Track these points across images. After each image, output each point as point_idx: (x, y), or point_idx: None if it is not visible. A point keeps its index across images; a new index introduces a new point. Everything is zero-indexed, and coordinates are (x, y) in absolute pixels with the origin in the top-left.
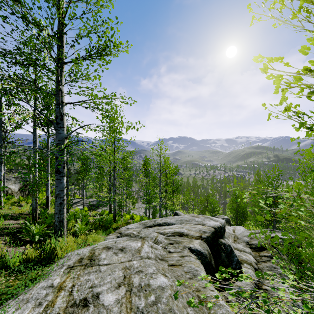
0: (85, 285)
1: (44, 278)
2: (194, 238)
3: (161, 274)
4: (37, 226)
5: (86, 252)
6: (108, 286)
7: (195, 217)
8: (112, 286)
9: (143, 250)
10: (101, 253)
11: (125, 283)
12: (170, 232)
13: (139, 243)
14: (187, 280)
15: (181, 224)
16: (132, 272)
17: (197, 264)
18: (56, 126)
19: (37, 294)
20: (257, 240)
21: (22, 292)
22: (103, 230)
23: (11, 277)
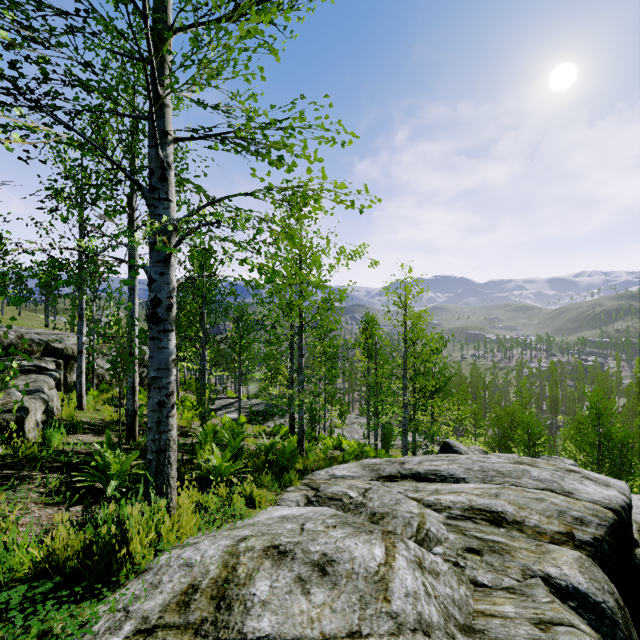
0: None
1: None
2: (547, 539)
3: None
4: (119, 457)
5: (211, 562)
6: None
7: (527, 466)
8: None
9: (395, 585)
10: (255, 575)
11: None
12: (459, 506)
13: (377, 547)
14: None
15: (490, 485)
16: None
17: None
18: (150, 197)
19: None
20: None
21: None
22: (275, 474)
23: None
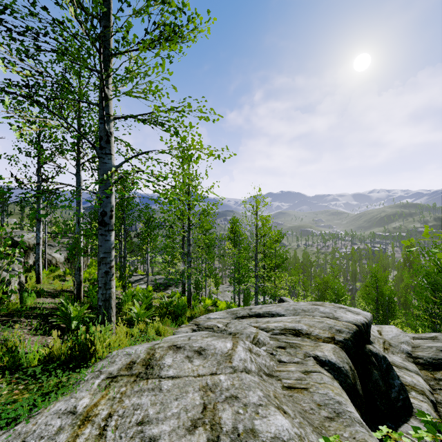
0: (131, 417)
1: (67, 393)
2: (321, 341)
3: (274, 407)
4: (76, 307)
5: (140, 353)
6: (172, 424)
7: (318, 306)
8: (180, 425)
9: (235, 356)
10: (165, 356)
11: (206, 421)
12: (278, 328)
13: (229, 343)
14: (324, 422)
15: (296, 316)
16: (219, 397)
17: (337, 389)
18: (100, 153)
19: (44, 426)
20: (426, 351)
21: (23, 417)
22: (173, 319)
23: (19, 385)
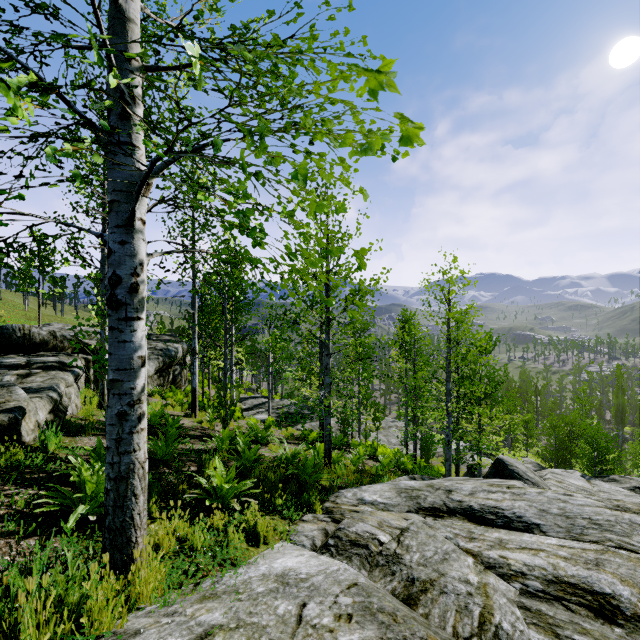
0: None
1: None
2: None
3: None
4: (99, 473)
5: None
6: None
7: (636, 515)
8: None
9: None
10: None
11: None
12: (538, 575)
13: None
14: None
15: (583, 544)
16: None
17: None
18: (107, 142)
19: None
20: None
21: None
22: (293, 492)
23: None
